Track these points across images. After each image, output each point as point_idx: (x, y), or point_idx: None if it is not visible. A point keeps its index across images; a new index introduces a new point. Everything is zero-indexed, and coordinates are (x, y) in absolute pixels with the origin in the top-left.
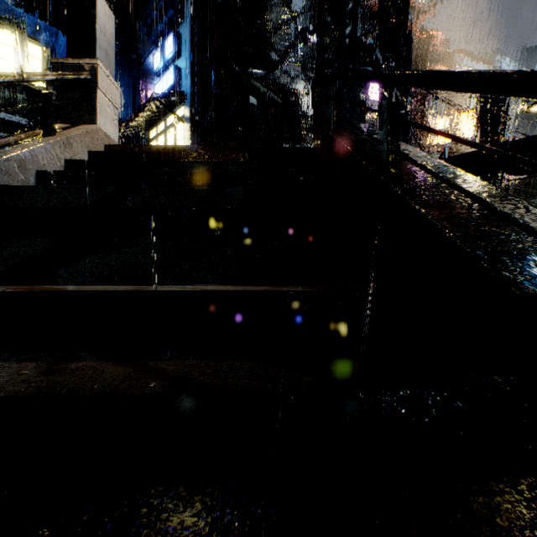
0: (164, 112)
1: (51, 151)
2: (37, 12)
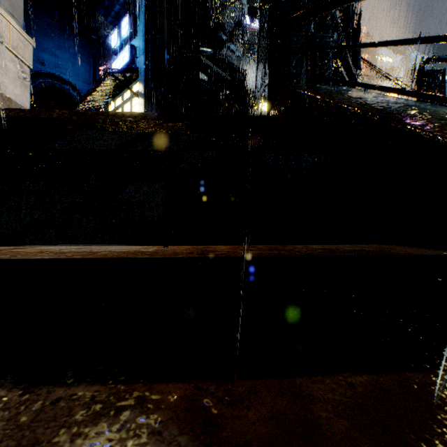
0: (121, 87)
1: None
2: None
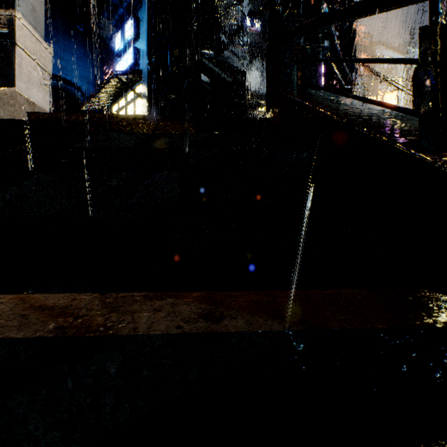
0: (125, 88)
1: None
2: None
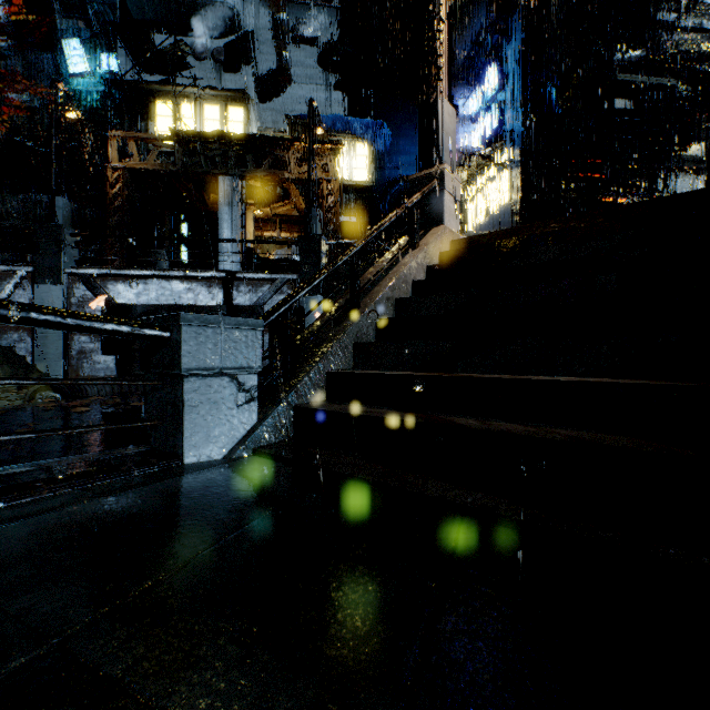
0: (486, 163)
1: (418, 262)
2: (364, 110)
